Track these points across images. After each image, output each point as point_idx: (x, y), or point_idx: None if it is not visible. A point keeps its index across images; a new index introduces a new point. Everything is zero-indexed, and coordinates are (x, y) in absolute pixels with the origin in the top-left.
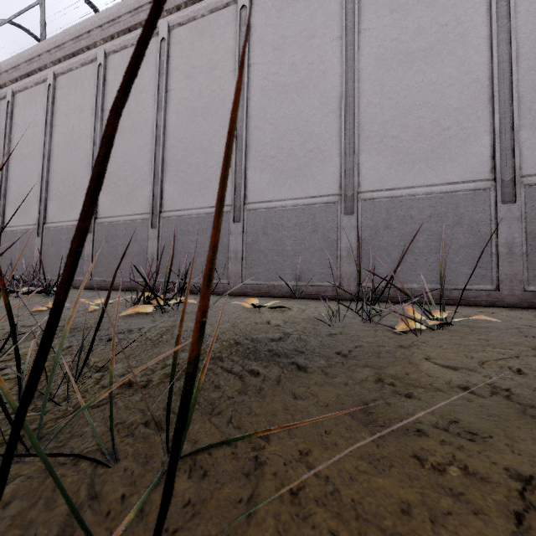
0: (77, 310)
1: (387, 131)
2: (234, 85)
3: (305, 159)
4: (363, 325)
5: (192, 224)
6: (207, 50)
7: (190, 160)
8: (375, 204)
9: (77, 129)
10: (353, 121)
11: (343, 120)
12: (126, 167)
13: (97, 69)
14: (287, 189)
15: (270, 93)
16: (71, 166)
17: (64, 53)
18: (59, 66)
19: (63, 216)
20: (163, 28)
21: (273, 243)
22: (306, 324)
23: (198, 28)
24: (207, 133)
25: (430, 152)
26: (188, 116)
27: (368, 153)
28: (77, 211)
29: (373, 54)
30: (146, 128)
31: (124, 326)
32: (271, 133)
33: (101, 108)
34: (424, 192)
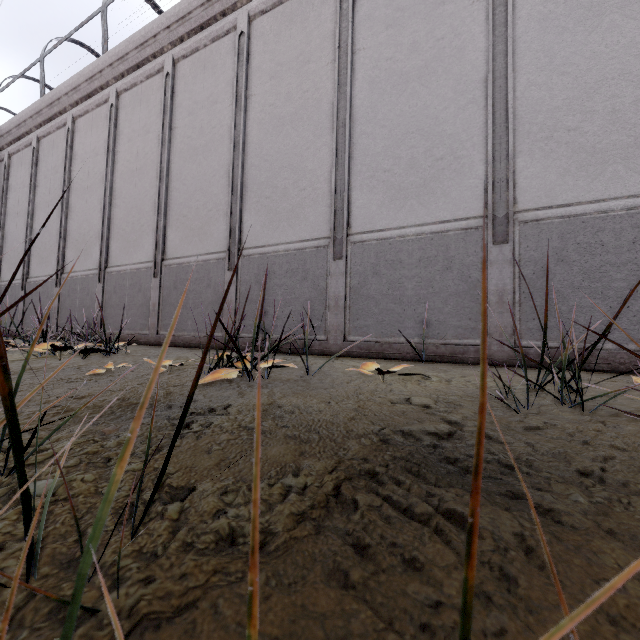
0: (141, 374)
1: (559, 121)
2: (333, 80)
3: (432, 170)
4: (568, 410)
5: (278, 263)
6: (297, 40)
7: (276, 182)
8: (541, 228)
9: (142, 154)
10: (506, 111)
11: (491, 111)
12: (198, 196)
13: (164, 80)
14: (407, 213)
15: (383, 85)
16: (135, 198)
17: (127, 65)
18: (122, 82)
19: (126, 258)
20: (242, 19)
21: (387, 286)
22: (473, 406)
23: (286, 14)
24: (297, 146)
25: (633, 147)
26: (274, 127)
27: (530, 155)
28: (142, 252)
29: (535, 14)
30: (221, 146)
31: (203, 401)
32: (384, 139)
33: (169, 126)
34: (623, 206)
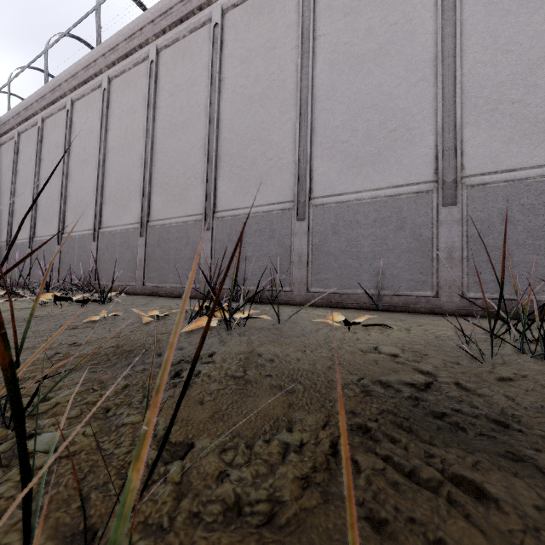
0: (131, 322)
1: (503, 94)
2: (297, 63)
3: (386, 141)
4: (531, 361)
5: (248, 224)
6: (264, 29)
7: (246, 153)
8: (487, 191)
9: (130, 131)
10: (454, 86)
11: (440, 87)
12: (178, 166)
13: (149, 66)
14: (363, 179)
15: (341, 67)
16: (124, 169)
17: (117, 55)
18: (113, 69)
19: (116, 220)
20: (216, 12)
21: (346, 243)
22: (440, 356)
23: (255, 7)
24: (265, 122)
25: None
26: (244, 105)
27: (476, 126)
28: (130, 215)
29: None
30: (198, 123)
31: (189, 349)
32: (342, 114)
33: (153, 107)
34: None
